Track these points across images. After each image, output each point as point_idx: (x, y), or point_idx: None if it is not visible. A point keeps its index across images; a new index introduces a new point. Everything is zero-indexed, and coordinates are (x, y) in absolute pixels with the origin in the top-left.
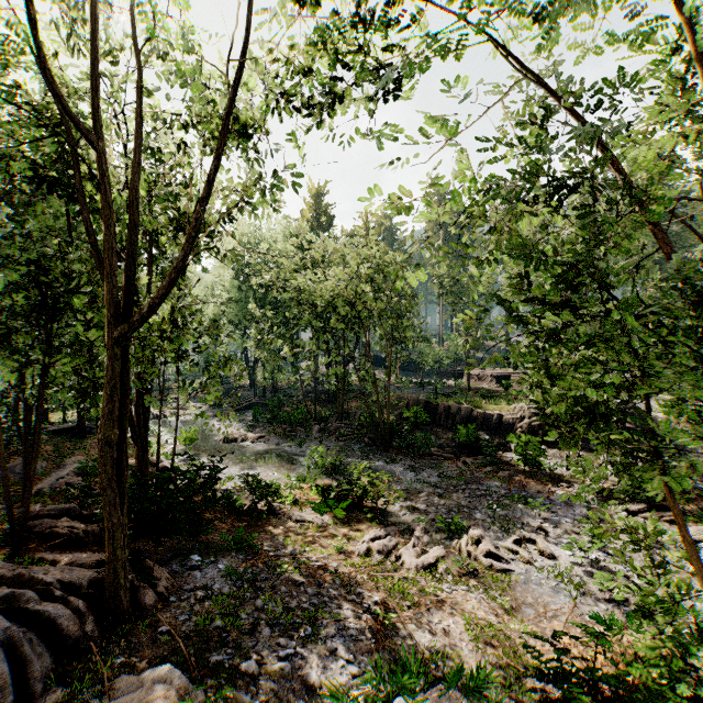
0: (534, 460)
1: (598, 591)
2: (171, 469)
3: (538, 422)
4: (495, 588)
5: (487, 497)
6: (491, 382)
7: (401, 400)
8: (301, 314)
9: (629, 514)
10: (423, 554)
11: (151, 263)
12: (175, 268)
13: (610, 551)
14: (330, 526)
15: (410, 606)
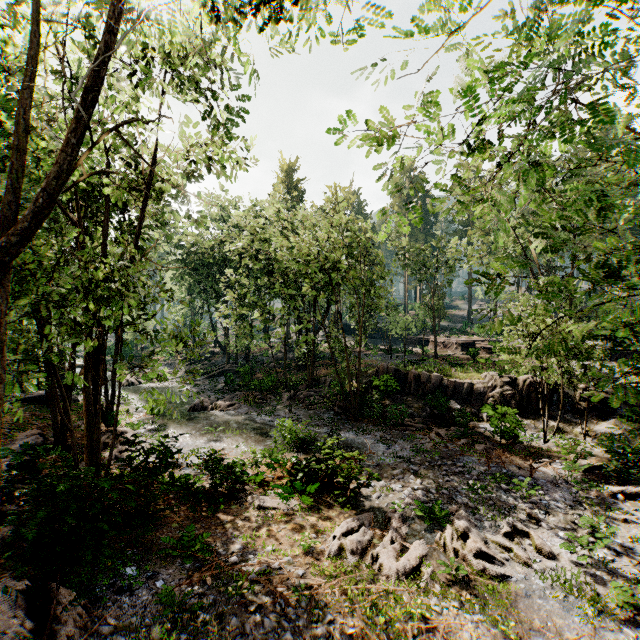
0: (511, 433)
1: (616, 607)
2: (110, 457)
3: (511, 391)
4: (493, 603)
5: (465, 474)
6: (456, 350)
7: (370, 367)
8: (272, 283)
9: (624, 497)
10: (402, 551)
11: (106, 225)
12: (46, 189)
13: (617, 548)
14: (296, 514)
15: (394, 639)
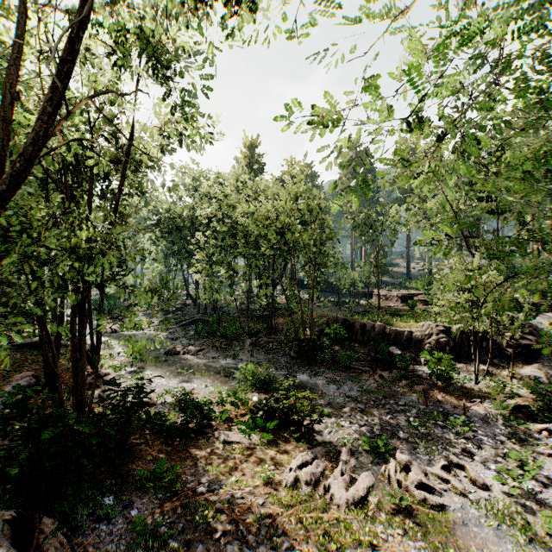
0: (447, 376)
1: (545, 535)
2: (92, 397)
3: (445, 338)
4: (434, 530)
5: (406, 412)
6: (397, 302)
7: (321, 317)
8: (236, 244)
9: (549, 433)
10: (351, 482)
11: (91, 192)
12: (22, 154)
13: (543, 481)
14: (257, 447)
15: None
